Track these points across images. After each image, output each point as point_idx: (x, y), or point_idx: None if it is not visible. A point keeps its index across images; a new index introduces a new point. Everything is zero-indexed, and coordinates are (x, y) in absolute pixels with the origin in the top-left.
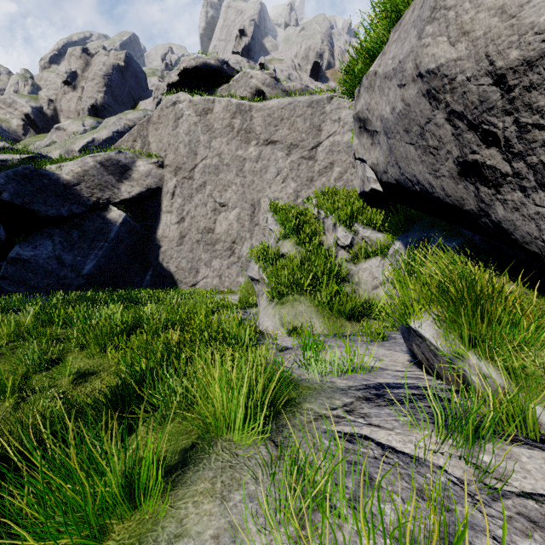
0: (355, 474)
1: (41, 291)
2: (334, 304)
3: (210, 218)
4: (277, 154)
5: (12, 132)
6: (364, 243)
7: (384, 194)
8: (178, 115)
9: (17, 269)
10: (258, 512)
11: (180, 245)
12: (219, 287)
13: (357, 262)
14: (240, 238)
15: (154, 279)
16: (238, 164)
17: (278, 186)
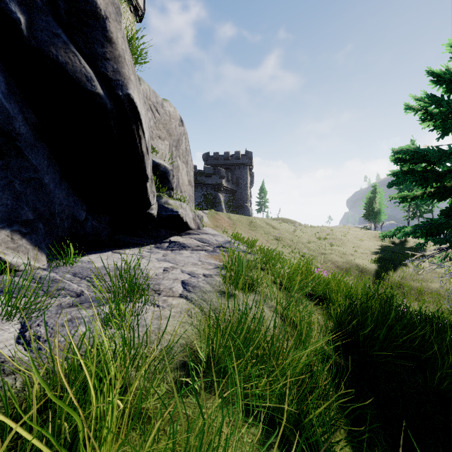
0: (75, 322)
1: None
2: None
3: None
4: None
5: None
6: None
7: None
8: None
9: None
10: (143, 321)
11: None
12: None
13: None
14: None
15: None
16: None
17: None
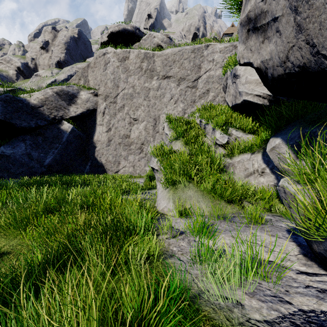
0: None
1: (17, 176)
2: (216, 190)
3: (127, 128)
4: (171, 85)
5: (9, 78)
6: (237, 142)
7: (254, 104)
8: (106, 61)
9: (2, 162)
10: None
11: (108, 146)
12: (133, 173)
13: (232, 157)
14: (146, 141)
15: (92, 168)
16: (145, 92)
17: (171, 106)
